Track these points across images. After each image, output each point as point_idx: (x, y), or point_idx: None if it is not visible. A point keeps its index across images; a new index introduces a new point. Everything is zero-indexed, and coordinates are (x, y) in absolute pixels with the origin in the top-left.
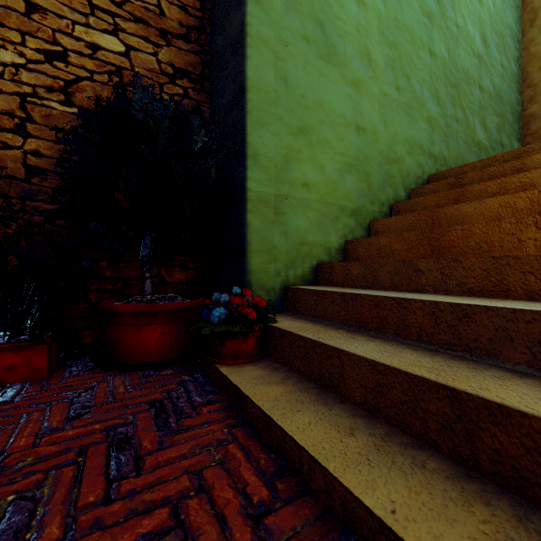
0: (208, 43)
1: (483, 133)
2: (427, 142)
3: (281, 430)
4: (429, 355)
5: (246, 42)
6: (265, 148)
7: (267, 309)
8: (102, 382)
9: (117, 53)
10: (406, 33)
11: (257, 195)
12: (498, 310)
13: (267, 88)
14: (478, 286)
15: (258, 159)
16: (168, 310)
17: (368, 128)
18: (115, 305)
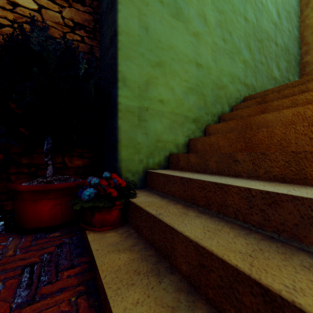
0: (98, 7)
1: (278, 72)
2: (243, 76)
3: (111, 310)
4: (244, 234)
5: (117, 0)
6: (131, 74)
7: (130, 187)
8: (0, 245)
9: (32, 10)
10: (229, 4)
11: (125, 107)
12: (303, 200)
13: (133, 33)
14: (281, 174)
15: (126, 82)
16: (58, 189)
17: (204, 64)
18: (17, 185)
